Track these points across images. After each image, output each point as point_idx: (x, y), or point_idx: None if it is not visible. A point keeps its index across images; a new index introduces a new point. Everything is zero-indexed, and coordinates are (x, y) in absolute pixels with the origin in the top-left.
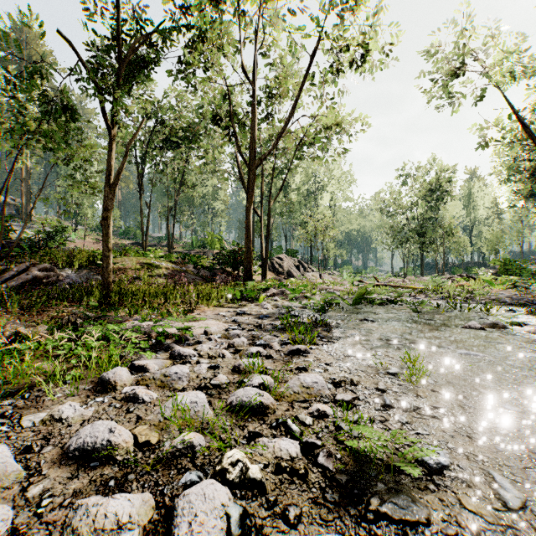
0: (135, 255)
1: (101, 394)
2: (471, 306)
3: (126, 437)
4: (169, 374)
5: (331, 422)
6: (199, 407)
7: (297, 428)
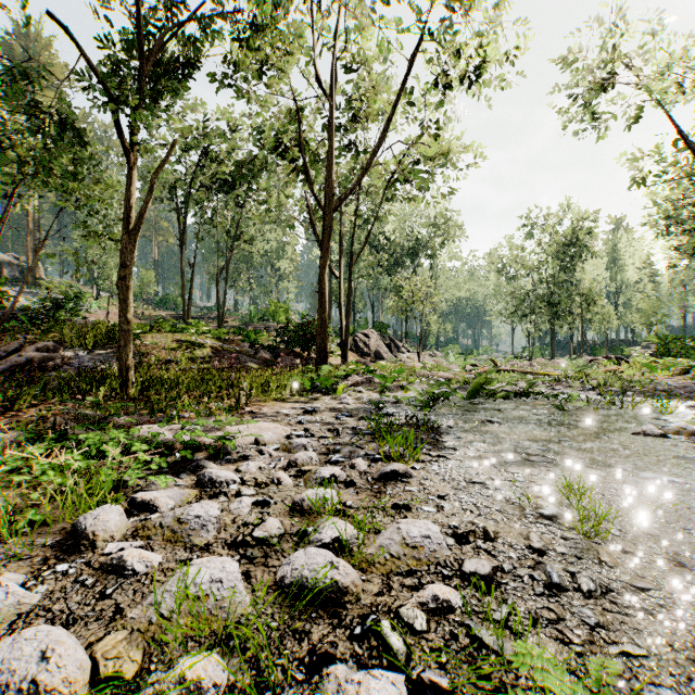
0: (171, 330)
1: (70, 555)
2: (634, 400)
3: (72, 670)
4: (186, 519)
5: (461, 626)
6: (226, 590)
7: (401, 642)
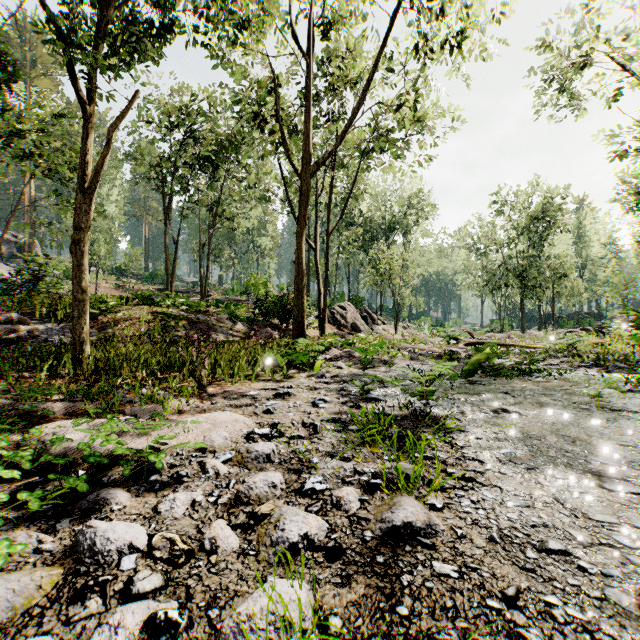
0: (148, 302)
1: None
2: None
3: None
4: None
5: None
6: None
7: None
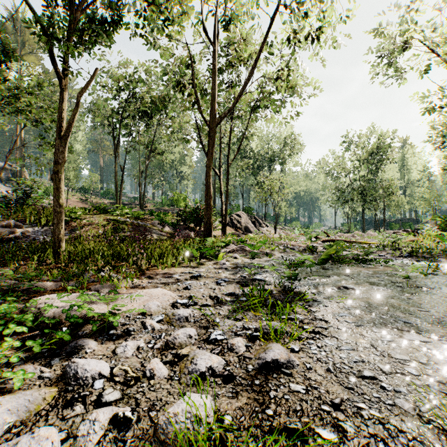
0: (103, 212)
1: None
2: None
3: None
4: None
5: None
6: None
7: None
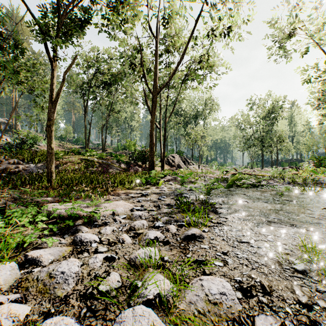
0: (77, 154)
1: None
2: (313, 189)
3: None
4: (55, 274)
5: None
6: None
7: None
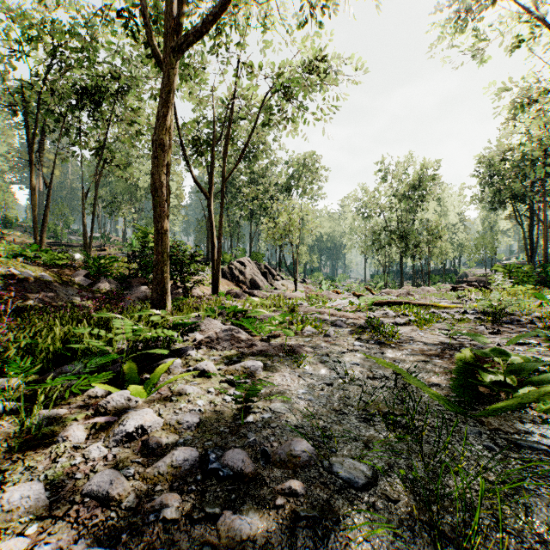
0: None
1: None
2: None
3: None
4: None
5: None
6: None
7: None
